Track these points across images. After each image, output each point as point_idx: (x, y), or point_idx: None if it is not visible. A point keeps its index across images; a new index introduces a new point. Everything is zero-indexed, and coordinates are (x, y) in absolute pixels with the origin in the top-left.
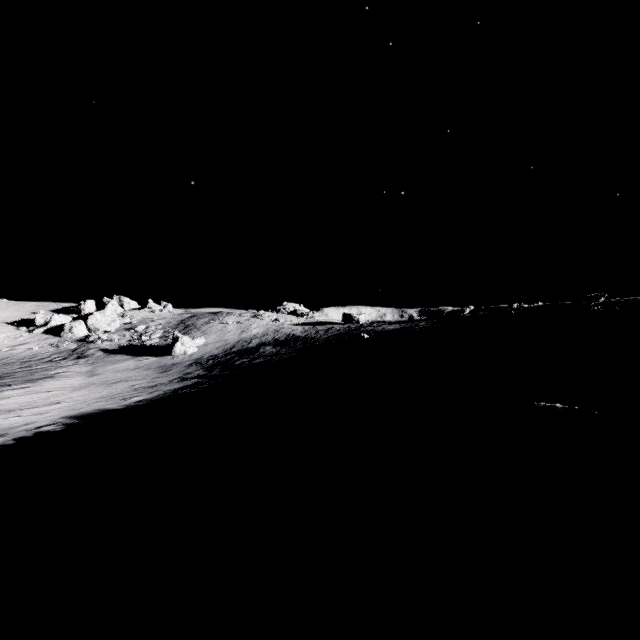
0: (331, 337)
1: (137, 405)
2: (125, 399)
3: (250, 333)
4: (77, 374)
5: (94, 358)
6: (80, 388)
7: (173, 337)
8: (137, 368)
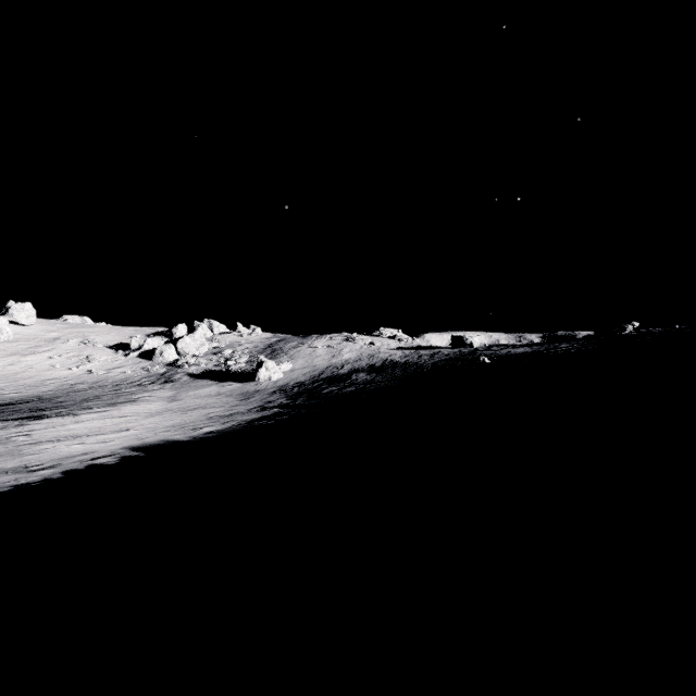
0: (439, 362)
1: (205, 437)
2: (195, 429)
3: (341, 358)
4: (159, 399)
5: (180, 383)
6: (155, 414)
7: (257, 361)
8: (219, 394)
